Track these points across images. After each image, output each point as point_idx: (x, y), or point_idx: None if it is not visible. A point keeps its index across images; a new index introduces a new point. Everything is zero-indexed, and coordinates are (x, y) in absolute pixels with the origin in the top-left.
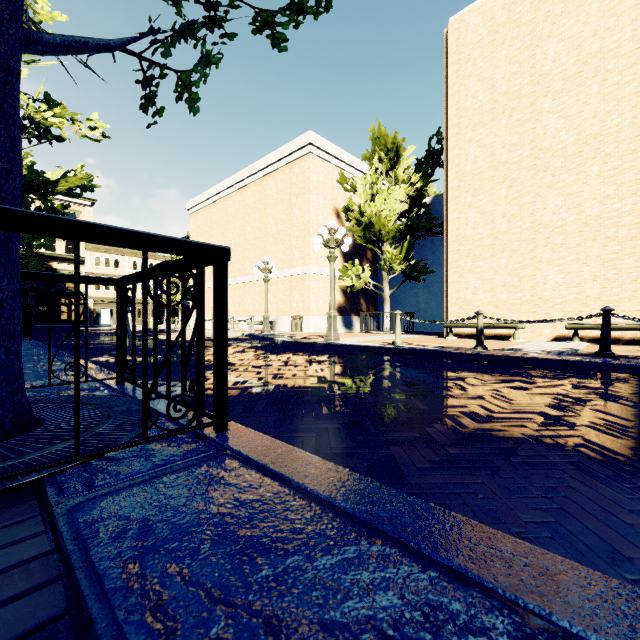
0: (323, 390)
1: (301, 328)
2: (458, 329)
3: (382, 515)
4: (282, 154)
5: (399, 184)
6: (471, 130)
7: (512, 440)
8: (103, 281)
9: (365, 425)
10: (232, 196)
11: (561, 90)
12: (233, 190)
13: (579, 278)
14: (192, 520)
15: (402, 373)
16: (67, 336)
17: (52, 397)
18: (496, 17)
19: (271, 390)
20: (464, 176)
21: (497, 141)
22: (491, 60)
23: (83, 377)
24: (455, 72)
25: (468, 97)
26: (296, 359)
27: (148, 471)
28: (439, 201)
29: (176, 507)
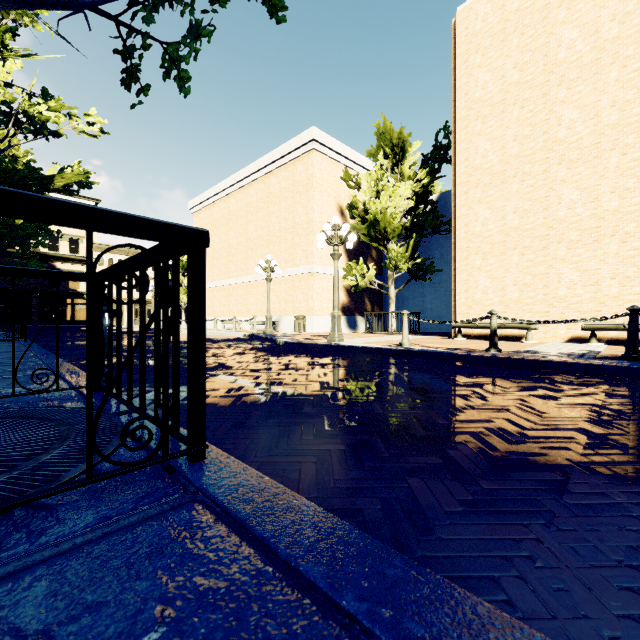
0: (326, 399)
1: (304, 328)
2: (467, 330)
3: (415, 631)
4: (285, 151)
5: (405, 180)
6: (481, 123)
7: (558, 469)
8: (77, 277)
9: (375, 446)
10: (234, 194)
11: (577, 79)
12: (235, 188)
13: (596, 276)
14: (116, 637)
15: (412, 378)
16: (34, 339)
17: (12, 410)
18: (507, 4)
19: (268, 399)
20: (473, 171)
21: (508, 133)
22: (502, 49)
23: (60, 384)
24: (464, 63)
25: (477, 88)
26: (298, 362)
27: (83, 529)
28: (446, 198)
29: (100, 605)
